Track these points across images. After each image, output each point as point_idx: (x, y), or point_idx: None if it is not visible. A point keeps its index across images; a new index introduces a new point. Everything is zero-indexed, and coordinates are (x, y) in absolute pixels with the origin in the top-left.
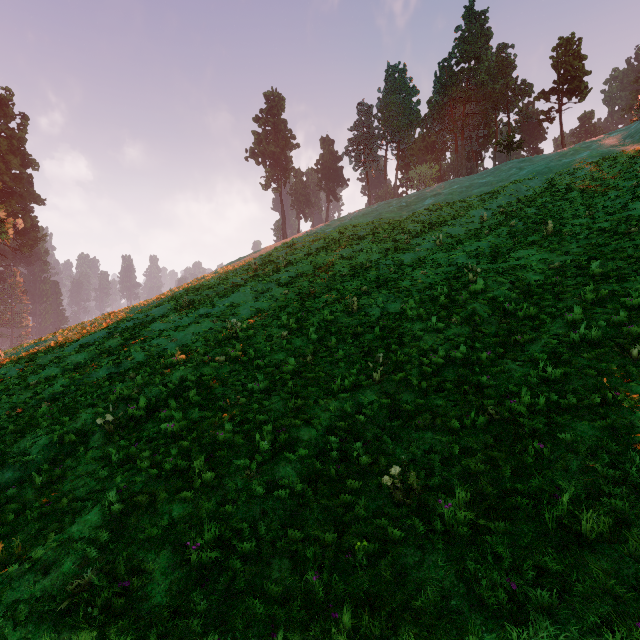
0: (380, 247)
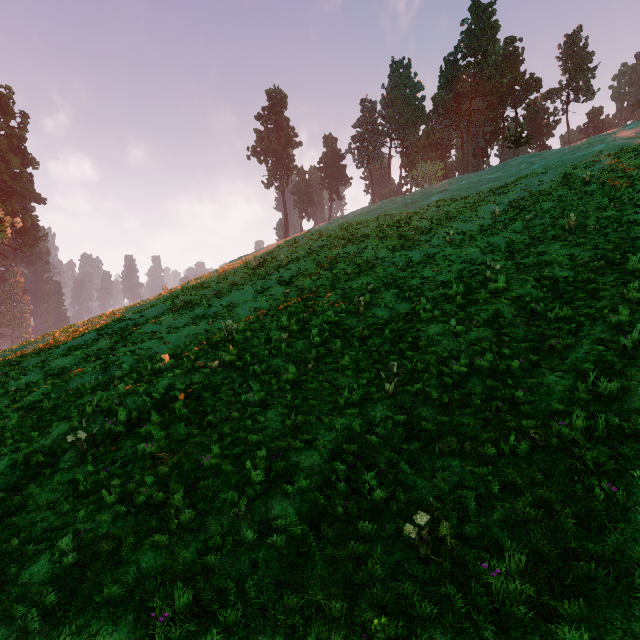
0: (386, 244)
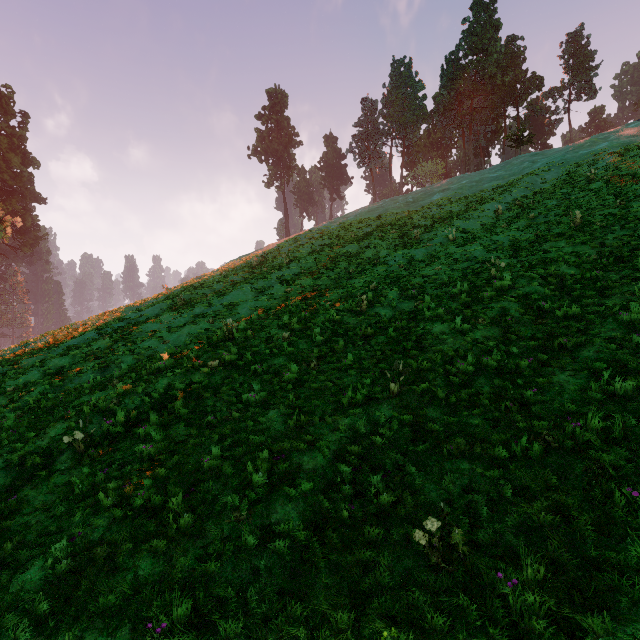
0: (388, 243)
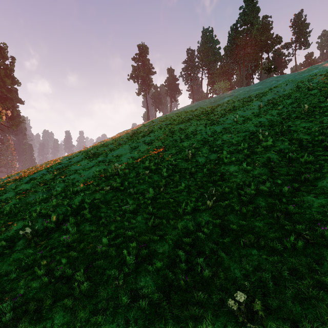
0: (201, 123)
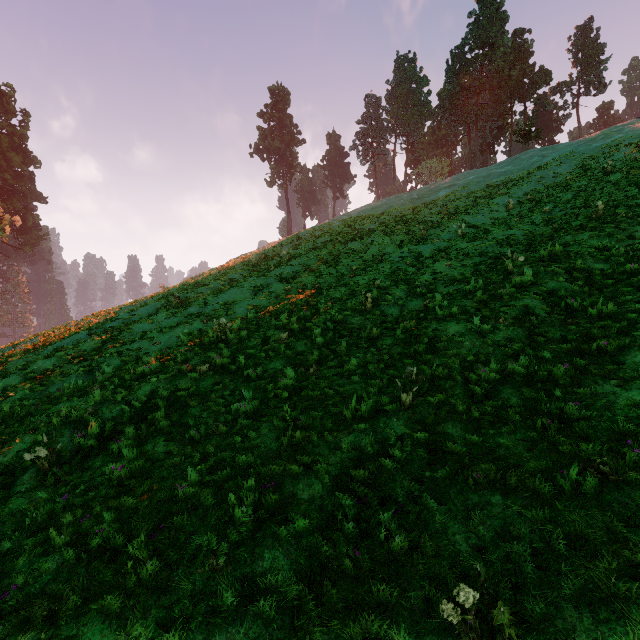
0: (393, 239)
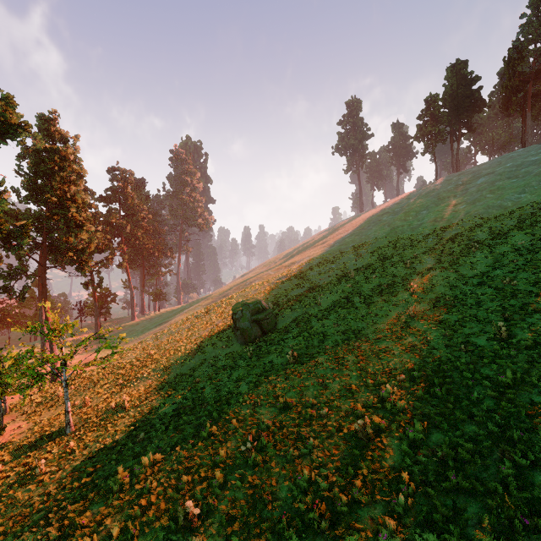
0: (431, 226)
